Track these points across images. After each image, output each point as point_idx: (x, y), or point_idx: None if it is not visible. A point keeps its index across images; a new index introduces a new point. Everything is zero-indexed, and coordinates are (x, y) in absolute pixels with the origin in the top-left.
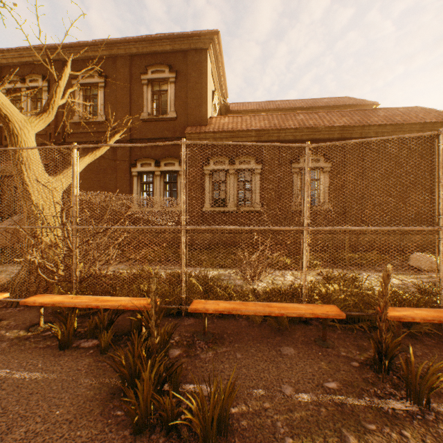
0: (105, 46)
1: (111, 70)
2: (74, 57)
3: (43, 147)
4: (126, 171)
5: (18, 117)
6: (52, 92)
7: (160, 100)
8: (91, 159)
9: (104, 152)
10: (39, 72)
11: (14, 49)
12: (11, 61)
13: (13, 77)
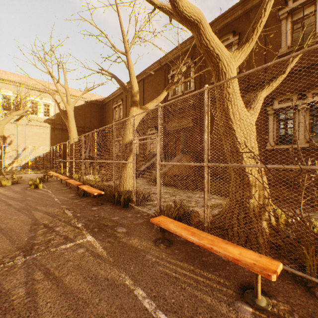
0: (240, 5)
1: (244, 25)
2: (212, 31)
3: (303, 51)
4: (260, 111)
5: (225, 54)
6: (260, 11)
7: (304, 25)
8: (267, 92)
9: (279, 83)
10: (188, 56)
11: (175, 48)
12: (173, 57)
13: (174, 66)
